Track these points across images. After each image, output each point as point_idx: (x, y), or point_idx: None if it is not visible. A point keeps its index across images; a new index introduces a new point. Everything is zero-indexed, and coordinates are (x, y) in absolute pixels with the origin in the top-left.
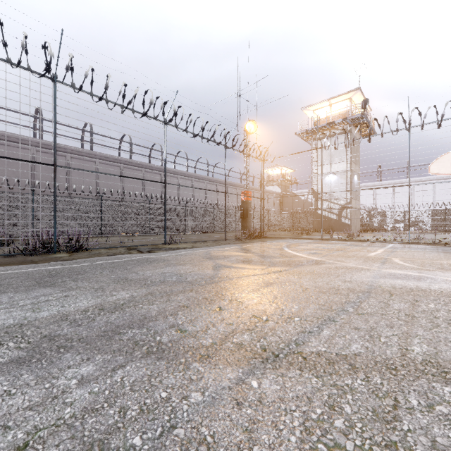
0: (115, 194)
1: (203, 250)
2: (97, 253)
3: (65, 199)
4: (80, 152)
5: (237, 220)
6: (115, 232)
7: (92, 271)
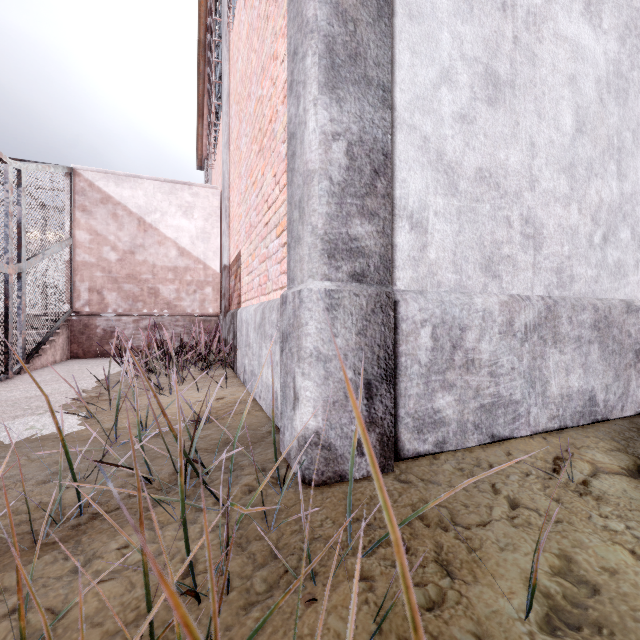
0: None
1: None
2: None
3: None
4: None
5: None
6: None
7: None
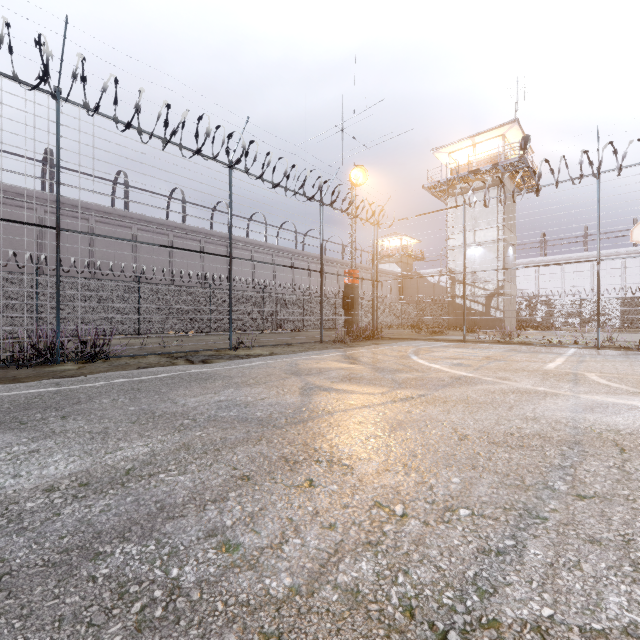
0: (161, 275)
1: (286, 359)
2: (123, 364)
3: (73, 280)
4: (110, 214)
5: (337, 313)
6: (160, 331)
7: (101, 398)
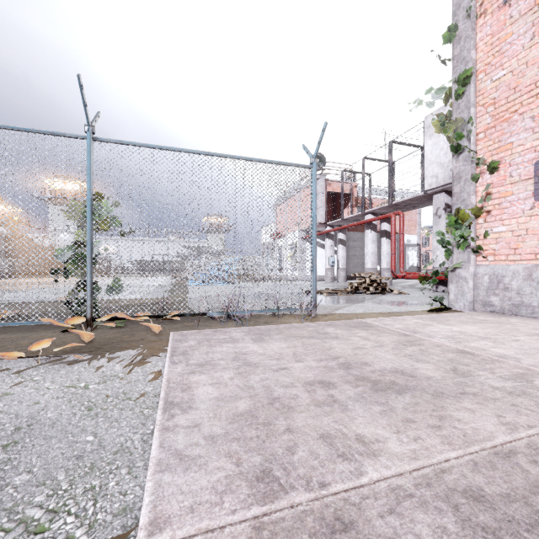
0: None
1: None
2: None
3: None
4: None
5: None
6: None
7: None
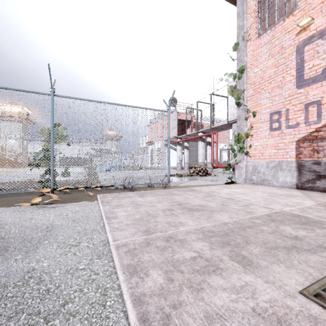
0: None
1: None
2: None
3: None
4: None
5: None
6: None
7: None
